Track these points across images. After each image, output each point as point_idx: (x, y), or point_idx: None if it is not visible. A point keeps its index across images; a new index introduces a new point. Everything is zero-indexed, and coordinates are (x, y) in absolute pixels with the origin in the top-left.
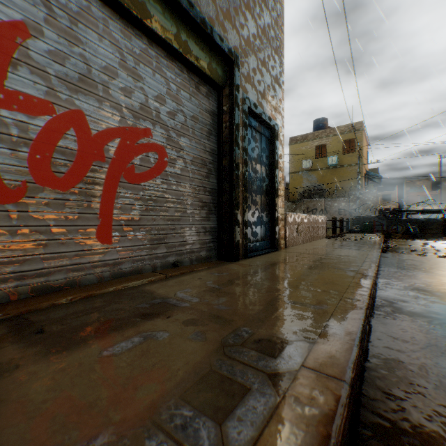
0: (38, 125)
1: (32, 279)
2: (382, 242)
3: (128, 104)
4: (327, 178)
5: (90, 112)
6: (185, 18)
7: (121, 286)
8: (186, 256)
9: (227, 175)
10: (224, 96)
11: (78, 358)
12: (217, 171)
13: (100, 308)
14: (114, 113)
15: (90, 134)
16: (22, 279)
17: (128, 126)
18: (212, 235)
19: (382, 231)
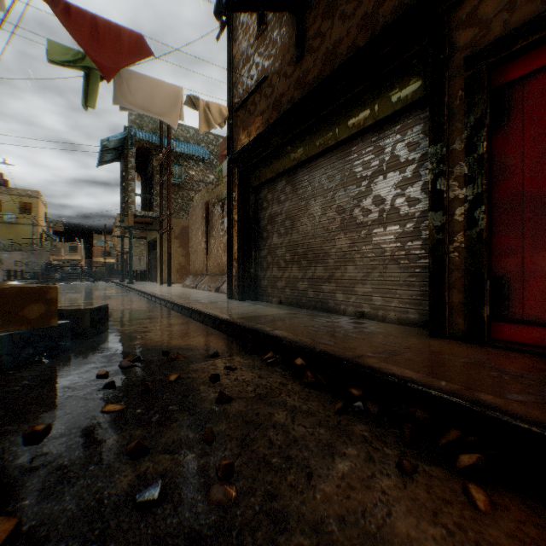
0: None
1: None
2: (40, 282)
3: None
4: (4, 231)
5: None
6: None
7: None
8: None
9: None
10: None
11: None
12: None
13: None
14: None
15: None
16: None
17: None
18: None
19: (48, 278)
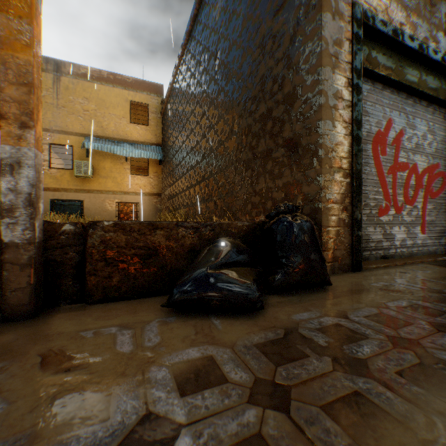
0: (404, 176)
1: (402, 249)
2: None
3: (429, 152)
4: None
5: (417, 162)
6: None
7: (442, 258)
8: None
9: None
10: None
11: None
12: None
13: None
14: (424, 159)
15: (417, 174)
16: (400, 249)
17: (429, 164)
18: None
19: None
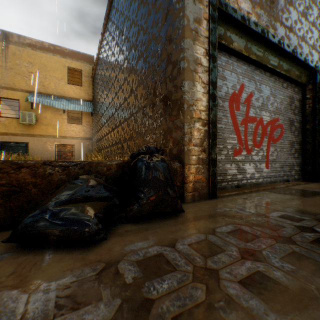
0: (253, 126)
1: (252, 180)
2: None
3: (272, 109)
4: None
5: (263, 117)
6: (296, 61)
7: (279, 186)
8: (289, 177)
9: (309, 134)
10: (306, 89)
11: (317, 198)
12: (300, 132)
13: (289, 191)
14: (268, 114)
15: (263, 125)
16: (250, 180)
17: (272, 119)
18: (298, 167)
19: None
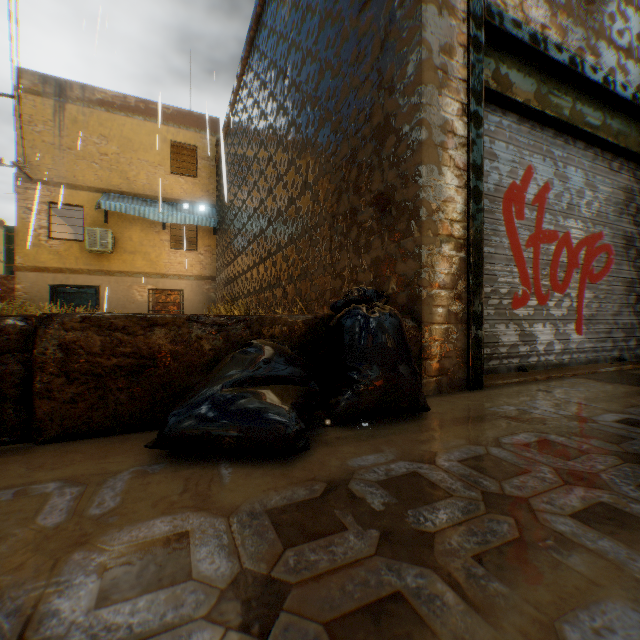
0: (551, 250)
1: (548, 356)
2: None
3: (588, 215)
4: None
5: (570, 231)
6: (639, 117)
7: (605, 369)
8: (623, 352)
9: None
10: None
11: None
12: None
13: (627, 378)
14: (581, 226)
15: (570, 248)
16: (545, 356)
17: (588, 234)
18: None
19: None
